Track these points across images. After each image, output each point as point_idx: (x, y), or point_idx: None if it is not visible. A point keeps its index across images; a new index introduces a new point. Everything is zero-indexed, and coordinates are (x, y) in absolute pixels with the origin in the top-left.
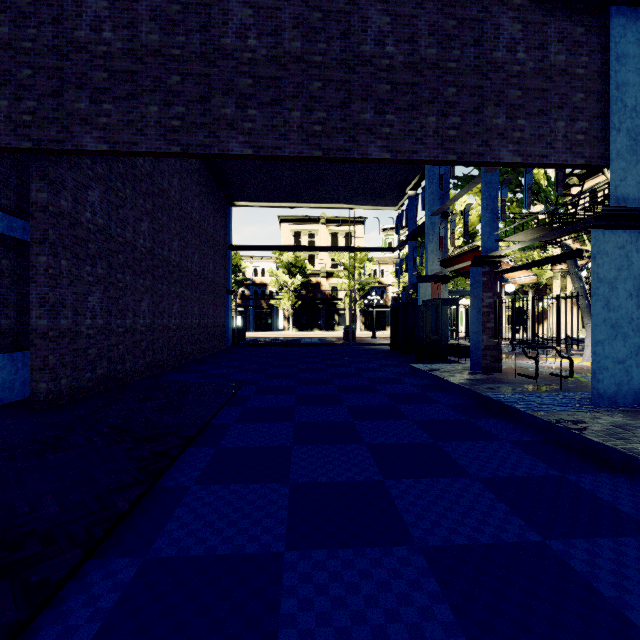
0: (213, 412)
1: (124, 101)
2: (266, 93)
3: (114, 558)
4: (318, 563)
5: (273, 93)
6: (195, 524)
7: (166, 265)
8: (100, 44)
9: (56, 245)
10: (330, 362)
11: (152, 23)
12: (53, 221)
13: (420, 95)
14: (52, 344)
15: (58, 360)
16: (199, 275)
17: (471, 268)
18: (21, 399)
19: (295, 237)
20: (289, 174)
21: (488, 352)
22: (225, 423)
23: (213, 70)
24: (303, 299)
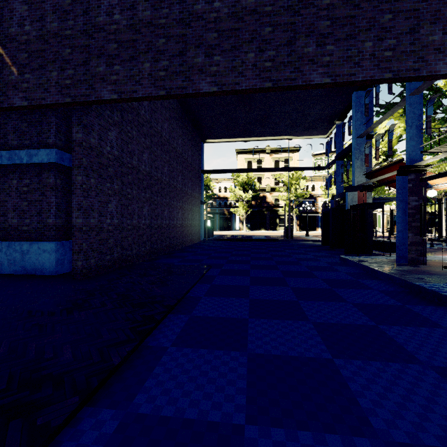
0: (188, 287)
1: (127, 62)
2: (227, 42)
3: (103, 408)
4: (278, 444)
5: (233, 41)
6: (169, 383)
7: (159, 183)
8: (112, 24)
9: (87, 169)
10: (275, 253)
11: (146, 3)
12: (86, 152)
13: (357, 25)
14: (85, 235)
15: (89, 246)
16: (182, 191)
17: (397, 177)
18: (68, 272)
19: (247, 164)
20: (244, 116)
21: (413, 247)
22: (197, 296)
23: (188, 30)
24: (254, 207)
